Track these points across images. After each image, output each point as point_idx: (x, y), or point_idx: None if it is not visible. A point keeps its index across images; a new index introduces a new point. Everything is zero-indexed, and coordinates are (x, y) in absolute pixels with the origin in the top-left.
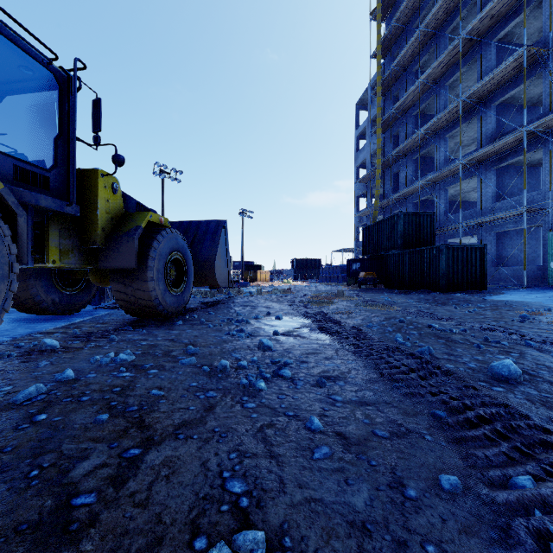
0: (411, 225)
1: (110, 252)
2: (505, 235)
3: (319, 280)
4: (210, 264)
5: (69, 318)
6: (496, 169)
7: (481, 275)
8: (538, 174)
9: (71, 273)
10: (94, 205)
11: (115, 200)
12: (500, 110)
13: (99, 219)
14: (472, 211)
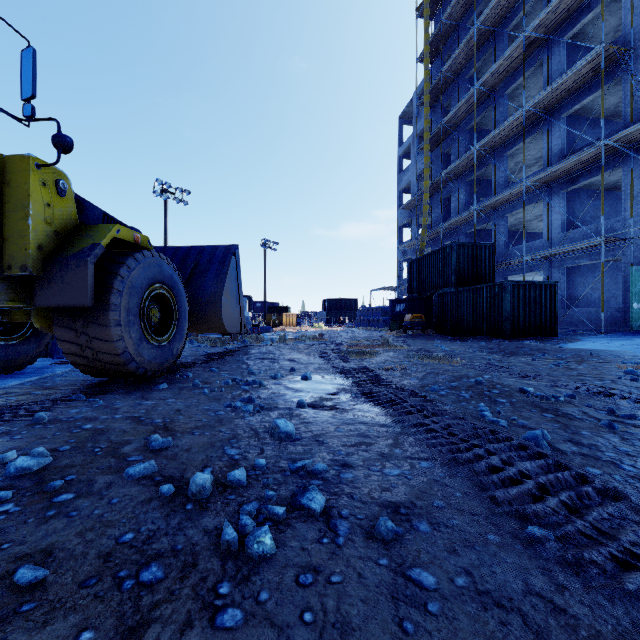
0: (467, 258)
1: (50, 283)
2: (575, 271)
3: (356, 324)
4: (214, 303)
5: (2, 379)
6: (565, 193)
7: (552, 318)
8: (613, 200)
9: (6, 314)
10: (24, 210)
11: (62, 205)
12: (570, 123)
13: (32, 232)
14: (537, 242)
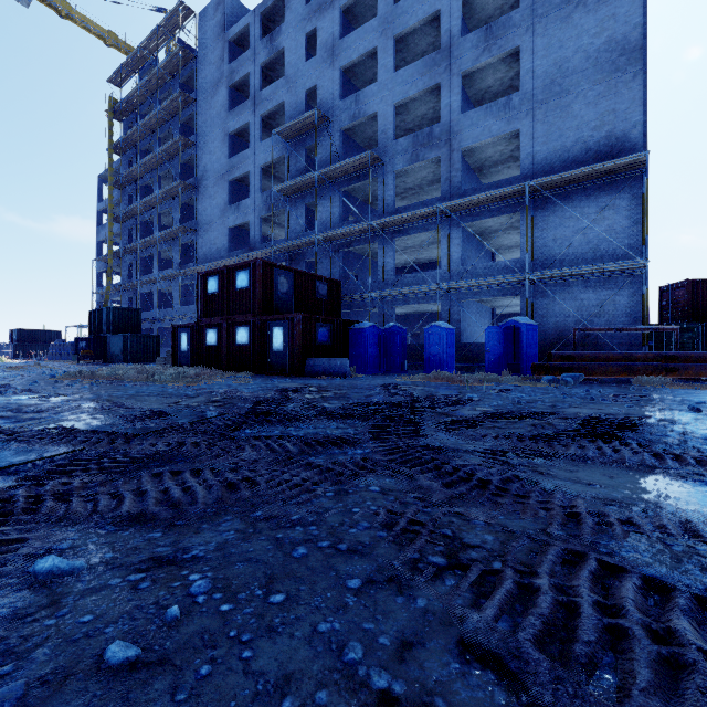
0: (122, 316)
1: None
2: None
3: (49, 357)
4: None
5: None
6: (184, 285)
7: (157, 353)
8: None
9: None
10: None
11: None
12: (187, 247)
13: None
14: (171, 309)
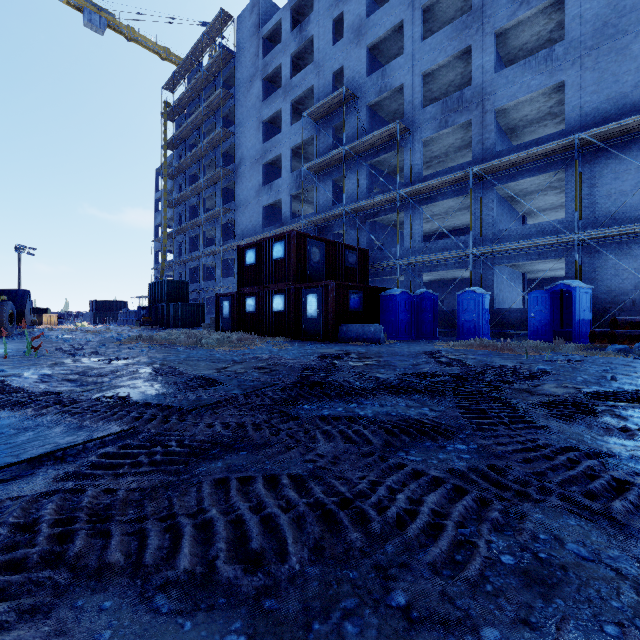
0: (174, 287)
1: None
2: None
3: (118, 323)
4: (22, 314)
5: None
6: (224, 259)
7: (202, 319)
8: None
9: None
10: None
11: None
12: (227, 226)
13: None
14: (213, 281)
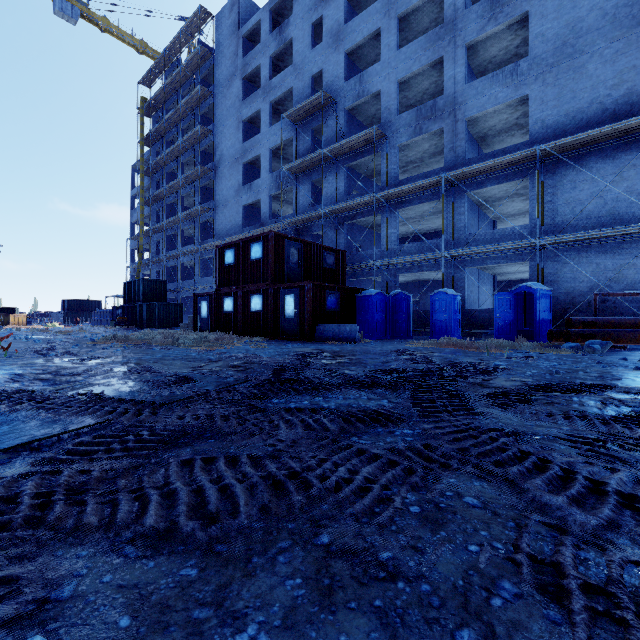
0: (151, 287)
1: None
2: None
3: (91, 323)
4: None
5: None
6: (203, 259)
7: (180, 319)
8: None
9: None
10: None
11: None
12: (206, 225)
13: None
14: (192, 281)
